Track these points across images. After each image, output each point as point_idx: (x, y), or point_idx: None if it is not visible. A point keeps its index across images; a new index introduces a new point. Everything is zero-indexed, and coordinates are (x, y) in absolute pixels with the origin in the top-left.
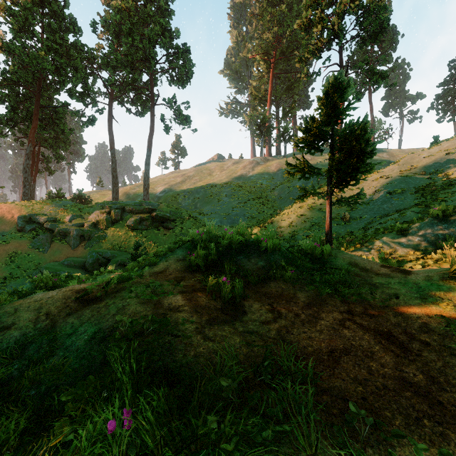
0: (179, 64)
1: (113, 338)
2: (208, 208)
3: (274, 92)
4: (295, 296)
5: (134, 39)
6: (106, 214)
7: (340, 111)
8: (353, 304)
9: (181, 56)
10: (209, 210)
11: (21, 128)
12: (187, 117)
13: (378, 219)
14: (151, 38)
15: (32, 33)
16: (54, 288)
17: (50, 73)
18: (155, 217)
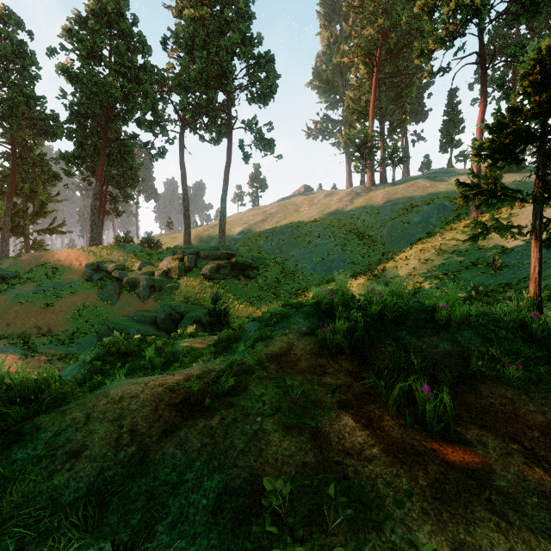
0: (260, 78)
1: (267, 531)
2: (296, 252)
3: (378, 103)
4: (549, 420)
5: (209, 52)
6: (178, 261)
7: None
8: None
9: (264, 67)
10: (297, 255)
11: (89, 166)
12: (270, 141)
13: (550, 265)
14: (229, 49)
15: (100, 58)
16: (127, 356)
17: (119, 101)
18: (235, 264)
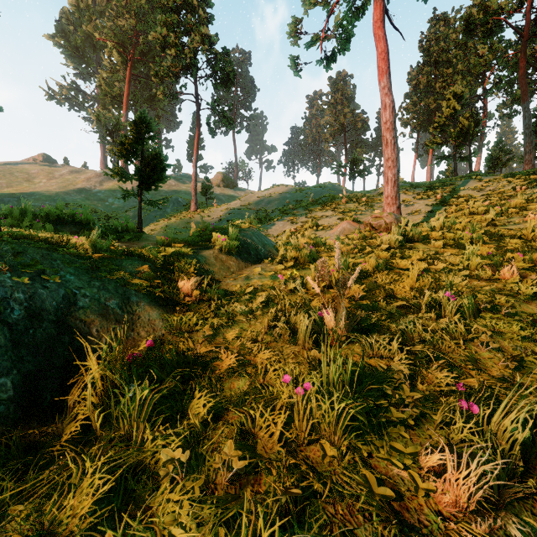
0: None
1: None
2: None
3: (133, 97)
4: None
5: None
6: None
7: (149, 138)
8: (130, 243)
9: None
10: None
11: None
12: None
13: None
14: None
15: None
16: None
17: None
18: None
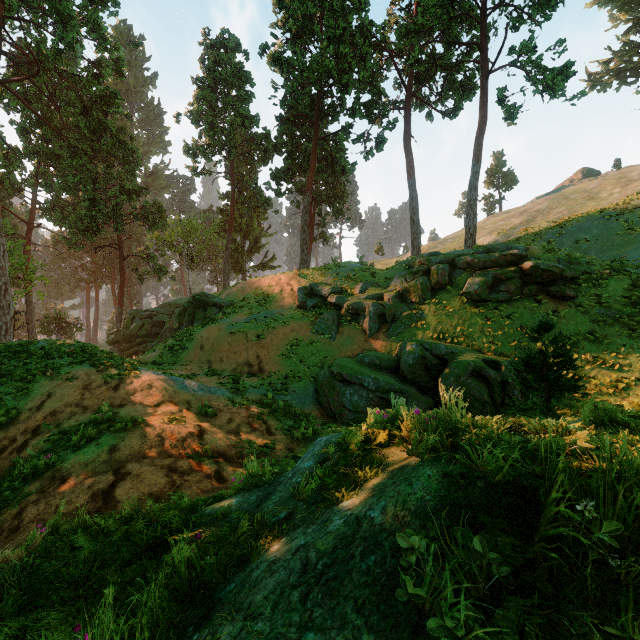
0: None
1: None
2: (635, 254)
3: None
4: None
5: None
6: (420, 275)
7: None
8: None
9: None
10: None
11: (298, 182)
12: (565, 66)
13: None
14: None
15: (311, 33)
16: None
17: (333, 75)
18: (530, 272)
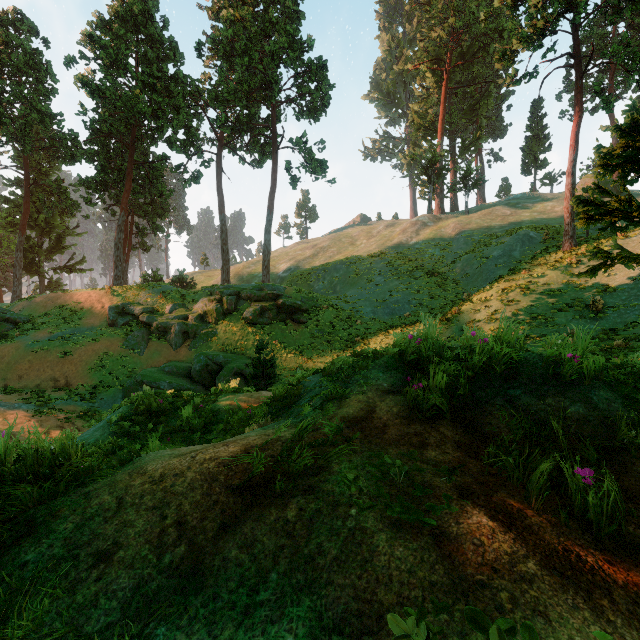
0: (310, 88)
1: None
2: (353, 292)
3: (448, 117)
4: None
5: (251, 59)
6: (216, 303)
7: None
8: None
9: (315, 75)
10: (354, 295)
11: (112, 193)
12: (322, 162)
13: None
14: (274, 55)
15: (125, 68)
16: (160, 415)
17: (147, 117)
18: (281, 306)
